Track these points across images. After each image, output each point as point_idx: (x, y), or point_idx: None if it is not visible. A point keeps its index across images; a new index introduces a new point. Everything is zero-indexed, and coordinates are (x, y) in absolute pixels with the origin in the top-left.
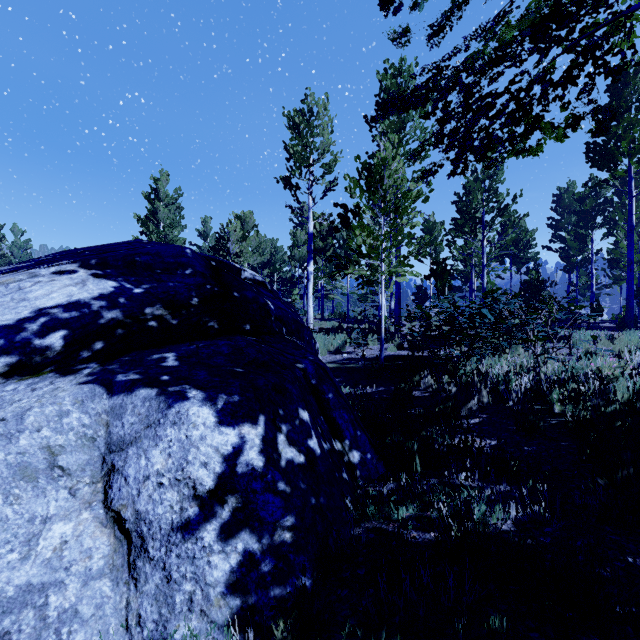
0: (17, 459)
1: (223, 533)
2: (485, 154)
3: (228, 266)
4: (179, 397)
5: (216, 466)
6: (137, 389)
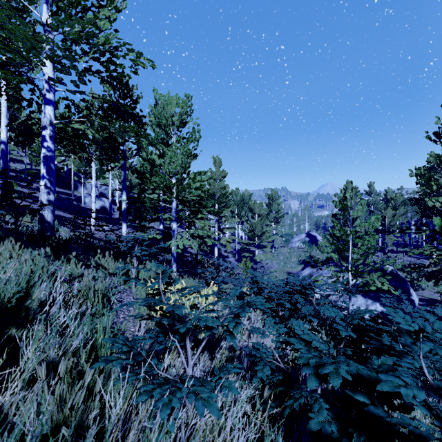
0: (358, 303)
1: (381, 316)
2: None
3: (382, 270)
4: (375, 302)
5: (380, 310)
6: (369, 299)
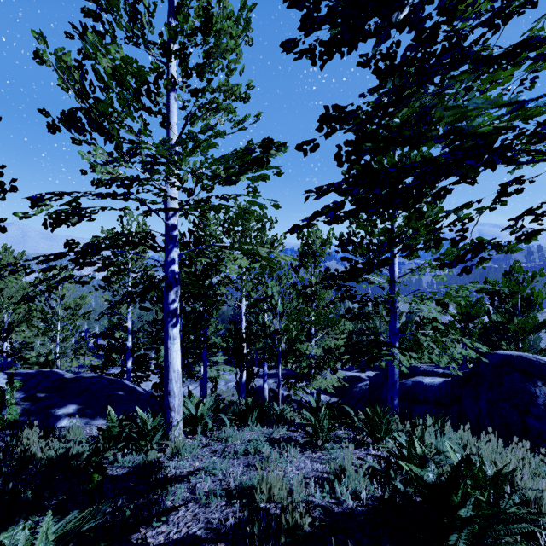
0: None
1: None
2: None
3: None
4: None
5: None
6: None
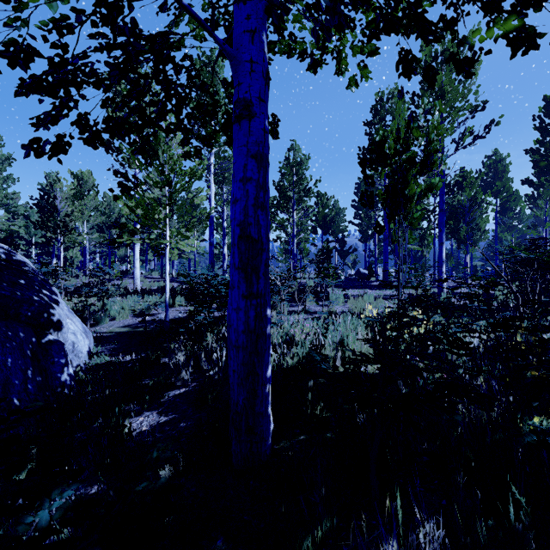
0: None
1: None
2: (211, 142)
3: None
4: None
5: None
6: None
